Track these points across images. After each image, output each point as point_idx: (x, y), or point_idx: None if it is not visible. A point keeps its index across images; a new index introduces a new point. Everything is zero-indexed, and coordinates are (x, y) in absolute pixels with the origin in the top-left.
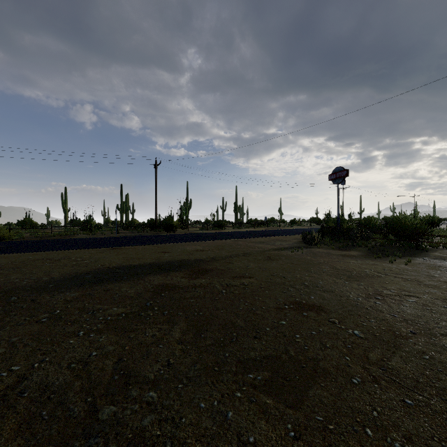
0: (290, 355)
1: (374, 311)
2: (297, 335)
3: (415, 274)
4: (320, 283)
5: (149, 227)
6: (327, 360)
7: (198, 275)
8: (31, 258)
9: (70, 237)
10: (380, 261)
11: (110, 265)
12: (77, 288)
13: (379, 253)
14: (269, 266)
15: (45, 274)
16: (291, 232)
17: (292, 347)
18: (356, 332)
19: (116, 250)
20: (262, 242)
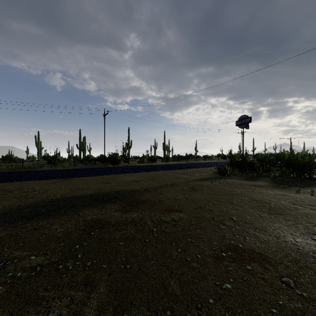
0: None
1: None
2: None
3: None
4: (248, 217)
5: (99, 161)
6: None
7: (131, 207)
8: None
9: (37, 169)
10: (287, 191)
11: (54, 196)
12: (8, 225)
13: (282, 183)
14: (195, 197)
15: None
16: (206, 165)
17: None
18: None
19: (66, 181)
20: (185, 173)
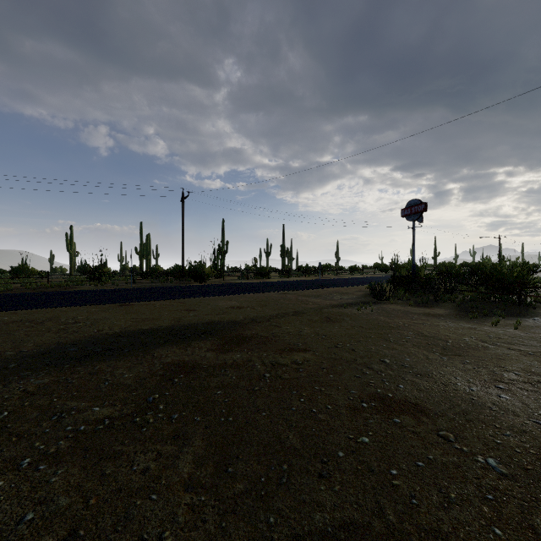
0: (389, 522)
1: (504, 413)
2: (394, 470)
3: (536, 343)
4: (407, 360)
5: (174, 275)
6: (461, 536)
7: (230, 346)
8: (6, 319)
9: (72, 289)
10: (479, 323)
11: (110, 329)
12: (51, 369)
13: (473, 312)
14: (331, 331)
15: (13, 345)
16: (353, 283)
17: (388, 500)
18: (492, 462)
19: (125, 307)
20: (317, 295)
